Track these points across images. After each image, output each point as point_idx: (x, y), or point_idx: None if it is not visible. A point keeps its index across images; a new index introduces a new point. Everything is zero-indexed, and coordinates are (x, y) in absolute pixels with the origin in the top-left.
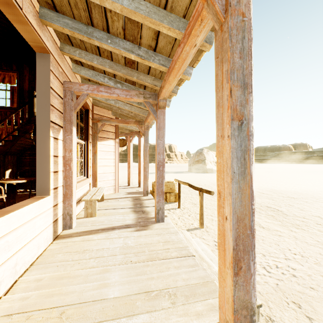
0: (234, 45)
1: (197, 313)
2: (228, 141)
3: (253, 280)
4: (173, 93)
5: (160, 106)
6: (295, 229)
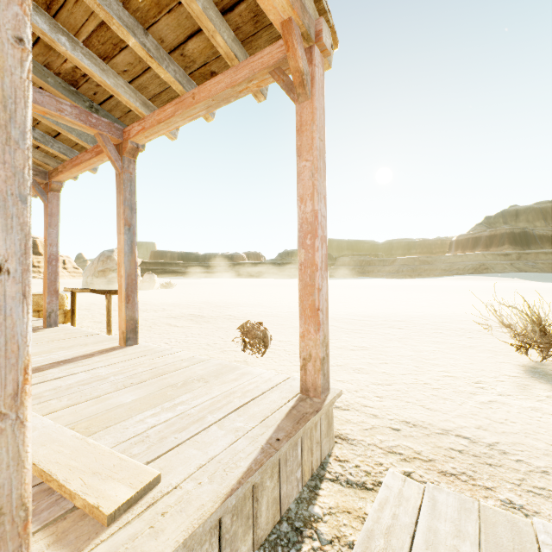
0: (126, 188)
1: (104, 344)
2: (123, 236)
3: (137, 307)
4: (73, 178)
5: (53, 189)
6: (205, 323)
